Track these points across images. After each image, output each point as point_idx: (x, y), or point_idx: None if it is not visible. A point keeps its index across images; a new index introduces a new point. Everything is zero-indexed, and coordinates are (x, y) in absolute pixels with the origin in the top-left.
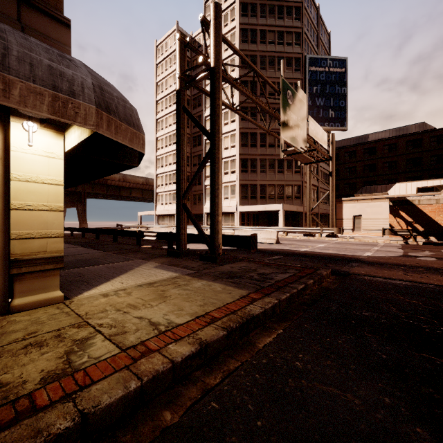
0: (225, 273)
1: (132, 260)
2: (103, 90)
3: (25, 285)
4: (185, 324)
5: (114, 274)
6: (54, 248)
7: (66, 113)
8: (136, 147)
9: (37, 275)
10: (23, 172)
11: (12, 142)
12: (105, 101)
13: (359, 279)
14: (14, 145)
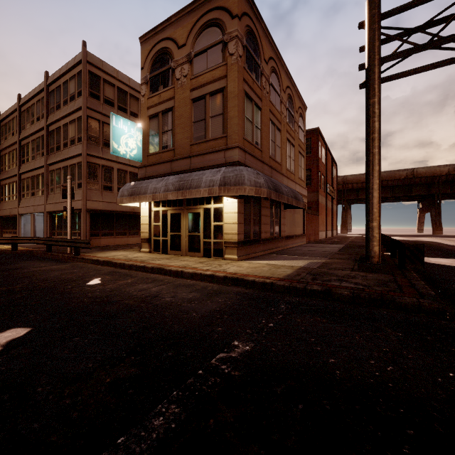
0: (324, 272)
1: (321, 257)
2: (225, 177)
3: (228, 251)
4: (226, 272)
5: (282, 259)
6: (234, 238)
7: (211, 193)
8: (240, 194)
9: (231, 248)
10: (227, 210)
11: (224, 200)
12: (224, 181)
13: (441, 325)
14: (225, 201)
